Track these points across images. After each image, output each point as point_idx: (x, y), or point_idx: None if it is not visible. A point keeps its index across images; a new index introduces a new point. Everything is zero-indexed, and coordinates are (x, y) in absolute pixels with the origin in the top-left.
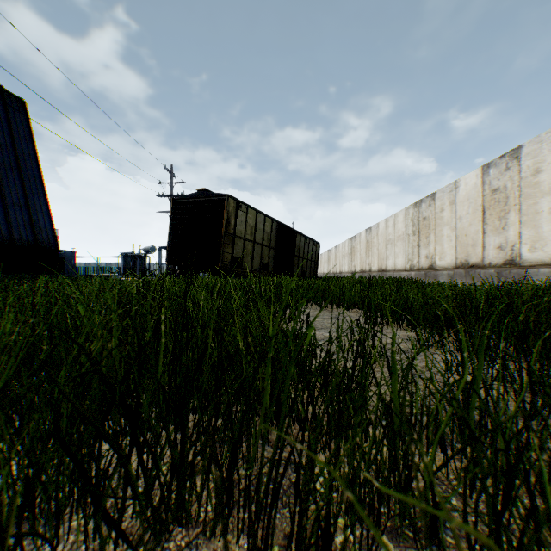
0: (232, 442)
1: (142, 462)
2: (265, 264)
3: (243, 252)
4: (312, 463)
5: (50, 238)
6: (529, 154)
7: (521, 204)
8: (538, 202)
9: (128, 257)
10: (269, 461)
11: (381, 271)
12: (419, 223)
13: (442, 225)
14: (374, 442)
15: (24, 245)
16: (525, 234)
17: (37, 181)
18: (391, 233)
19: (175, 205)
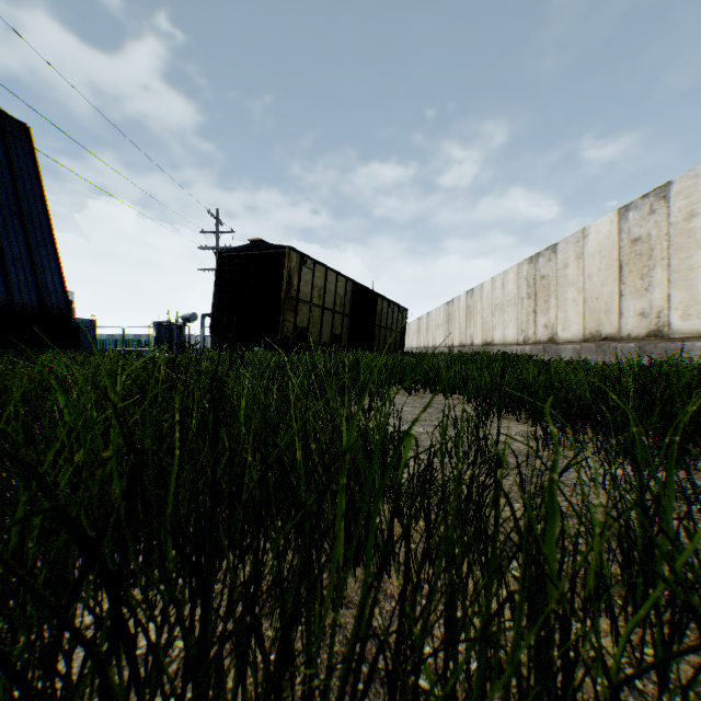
0: (281, 621)
1: (132, 661)
2: (337, 336)
3: (308, 321)
4: (416, 671)
5: (61, 303)
6: (680, 193)
7: (670, 258)
8: (693, 255)
9: (162, 327)
10: (343, 661)
11: (487, 345)
12: (536, 283)
13: (566, 286)
14: (511, 618)
15: (28, 312)
16: (676, 297)
17: (44, 229)
18: (499, 296)
19: (221, 260)
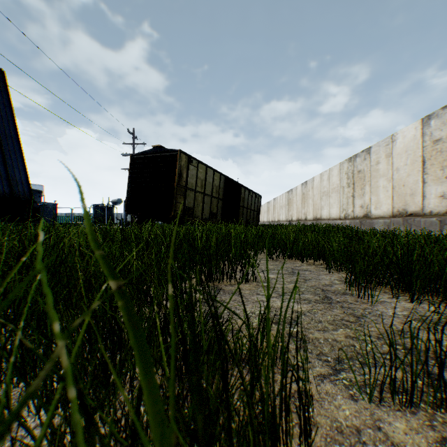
0: None
1: None
2: (214, 214)
3: (194, 203)
4: None
5: (25, 191)
6: None
7: None
8: None
9: (98, 208)
10: None
11: (316, 220)
12: (354, 176)
13: (378, 177)
14: None
15: (0, 197)
16: None
17: (14, 140)
18: (325, 186)
19: (133, 160)
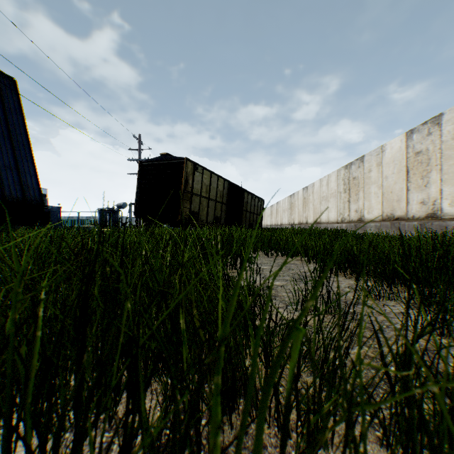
0: None
1: None
2: (218, 217)
3: (199, 207)
4: None
5: (36, 196)
6: (449, 120)
7: (442, 164)
8: None
9: (104, 212)
10: None
11: (316, 223)
12: (350, 182)
13: (370, 184)
14: None
15: (14, 201)
16: (446, 191)
17: (26, 147)
18: (325, 191)
19: (141, 167)
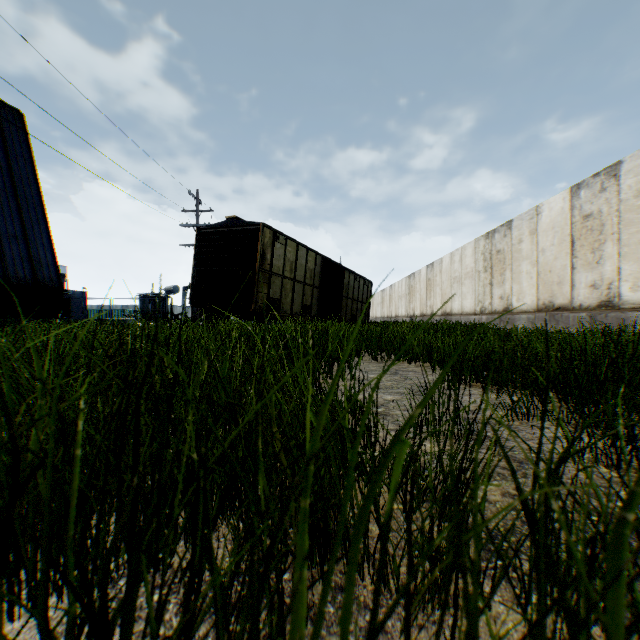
0: None
1: None
2: (308, 307)
3: (281, 292)
4: None
5: (52, 276)
6: (630, 171)
7: (620, 232)
8: None
9: (147, 299)
10: None
11: (446, 315)
12: (492, 257)
13: (521, 260)
14: None
15: (21, 284)
16: (626, 269)
17: (37, 208)
18: (457, 270)
19: (200, 236)
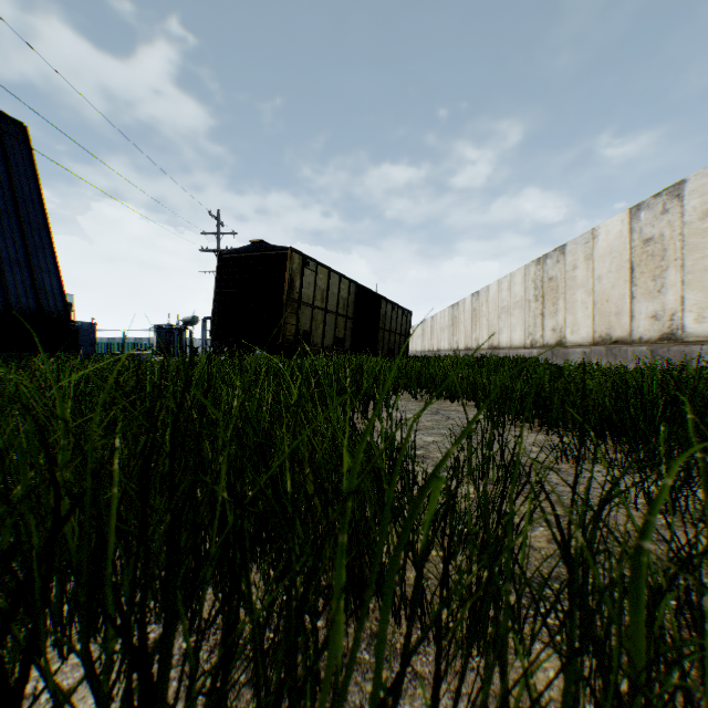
0: None
1: None
2: (340, 340)
3: (311, 324)
4: None
5: (59, 306)
6: (695, 191)
7: (684, 258)
8: None
9: (163, 331)
10: None
11: (493, 349)
12: (544, 285)
13: (575, 288)
14: None
15: (24, 315)
16: (690, 299)
17: (42, 230)
18: (505, 299)
19: (222, 261)
